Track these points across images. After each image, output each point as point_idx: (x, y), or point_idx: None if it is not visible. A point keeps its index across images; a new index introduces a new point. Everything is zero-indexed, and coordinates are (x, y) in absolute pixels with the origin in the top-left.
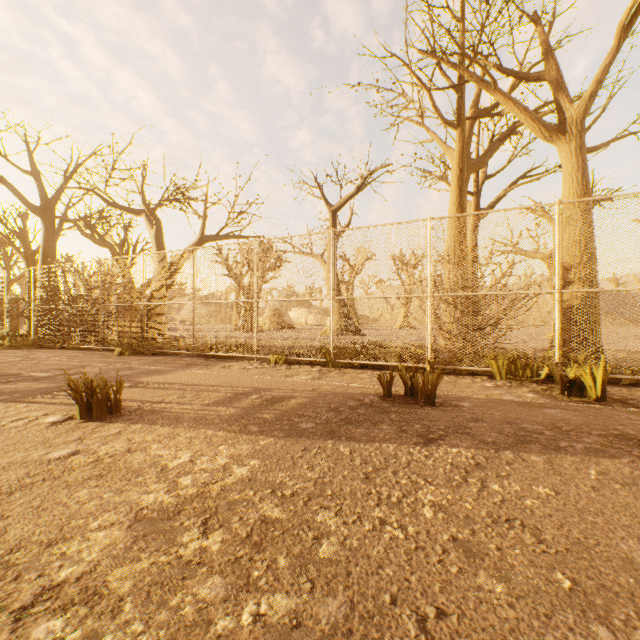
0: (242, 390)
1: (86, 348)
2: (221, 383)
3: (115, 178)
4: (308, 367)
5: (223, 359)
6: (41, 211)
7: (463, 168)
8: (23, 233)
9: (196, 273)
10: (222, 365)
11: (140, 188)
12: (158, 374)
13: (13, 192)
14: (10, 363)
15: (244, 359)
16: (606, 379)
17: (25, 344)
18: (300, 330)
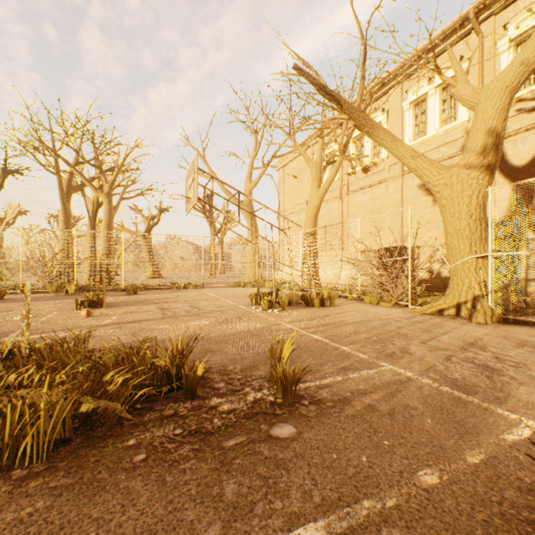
0: None
1: None
2: None
3: None
4: None
5: None
6: None
7: (63, 193)
8: None
9: None
10: None
11: None
12: None
13: None
14: None
15: None
16: (75, 288)
17: None
18: None
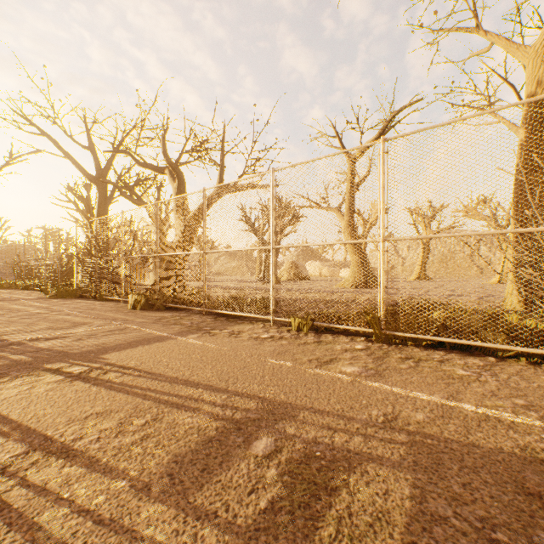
0: (241, 408)
1: (113, 299)
2: (213, 377)
3: (144, 138)
4: (346, 340)
5: (234, 319)
6: (96, 180)
7: None
8: (87, 201)
9: (206, 218)
10: (229, 330)
11: (162, 142)
12: (141, 345)
13: (75, 165)
14: (22, 317)
15: (259, 320)
16: None
17: (68, 294)
18: (316, 281)
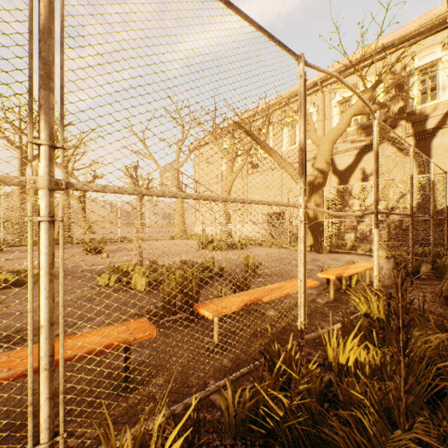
0: None
1: None
2: None
3: None
4: None
5: None
6: None
7: (23, 164)
8: None
9: None
10: None
11: None
12: None
13: None
14: None
15: None
16: None
17: None
18: None
